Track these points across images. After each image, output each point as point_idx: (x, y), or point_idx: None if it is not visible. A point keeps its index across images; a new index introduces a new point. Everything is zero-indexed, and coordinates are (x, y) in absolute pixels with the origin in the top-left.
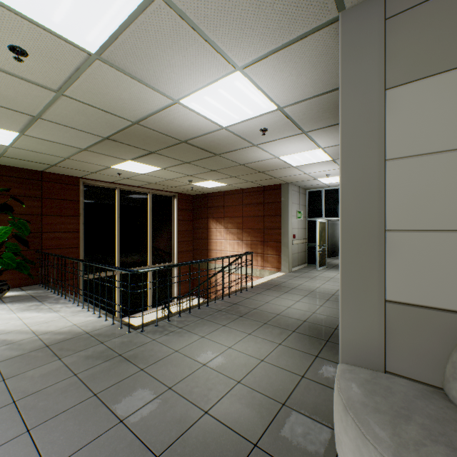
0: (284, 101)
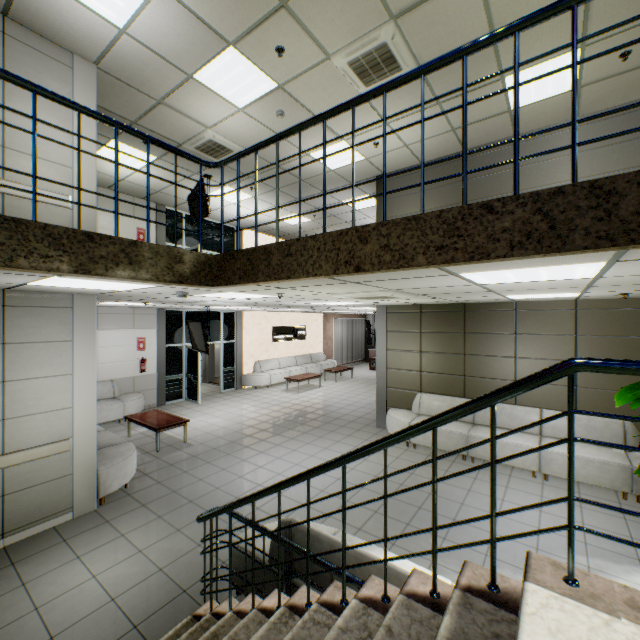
0: None
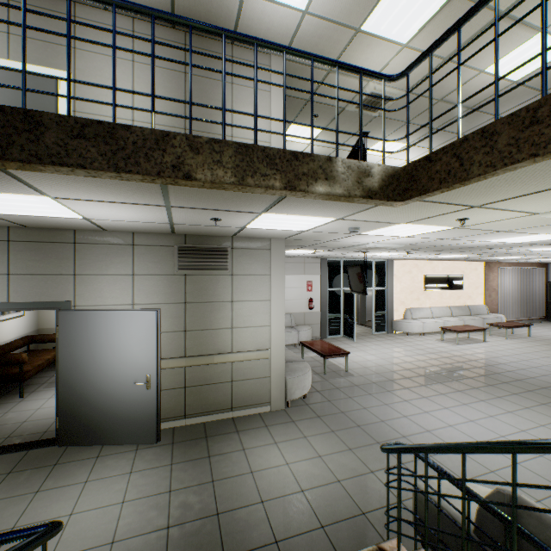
0: (251, 3)
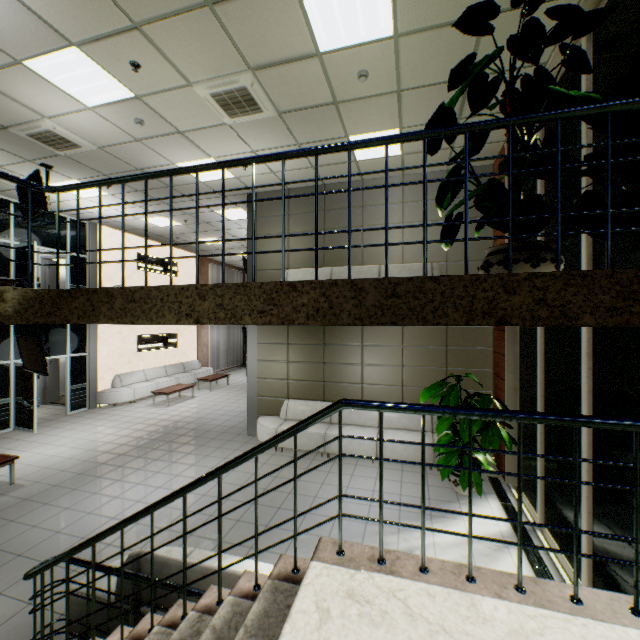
0: None
